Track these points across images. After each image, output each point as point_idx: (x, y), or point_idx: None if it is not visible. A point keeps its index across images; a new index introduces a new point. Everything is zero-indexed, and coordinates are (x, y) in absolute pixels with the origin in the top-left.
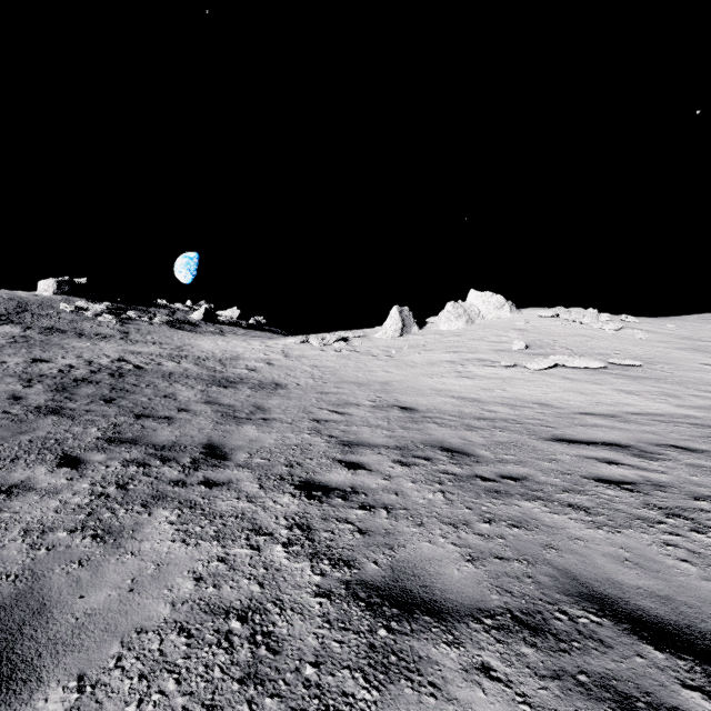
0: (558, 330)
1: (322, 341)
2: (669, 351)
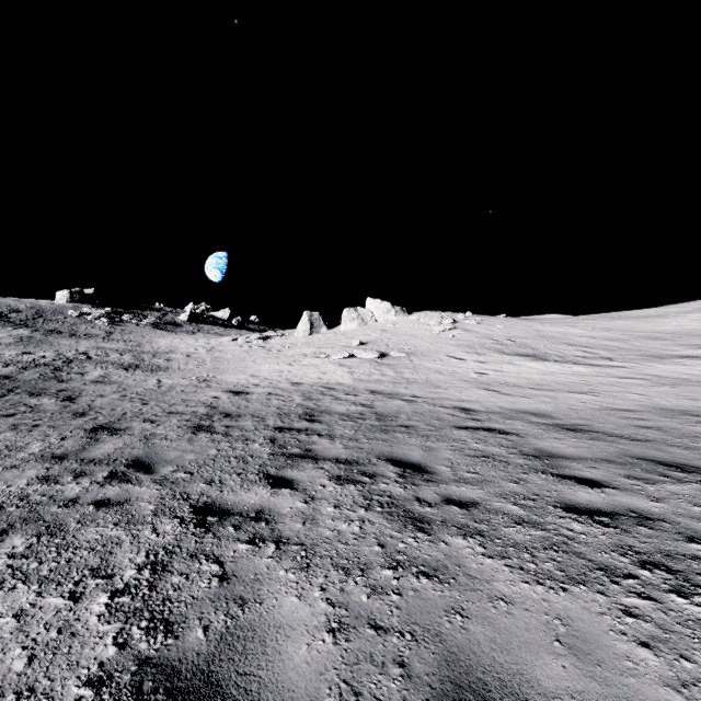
0: (404, 331)
1: (246, 339)
2: (446, 347)
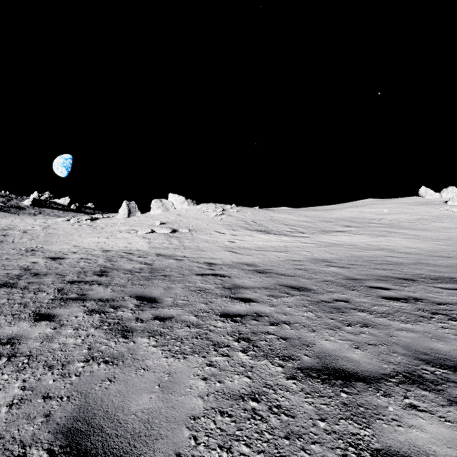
0: (192, 215)
1: (77, 220)
2: (215, 226)
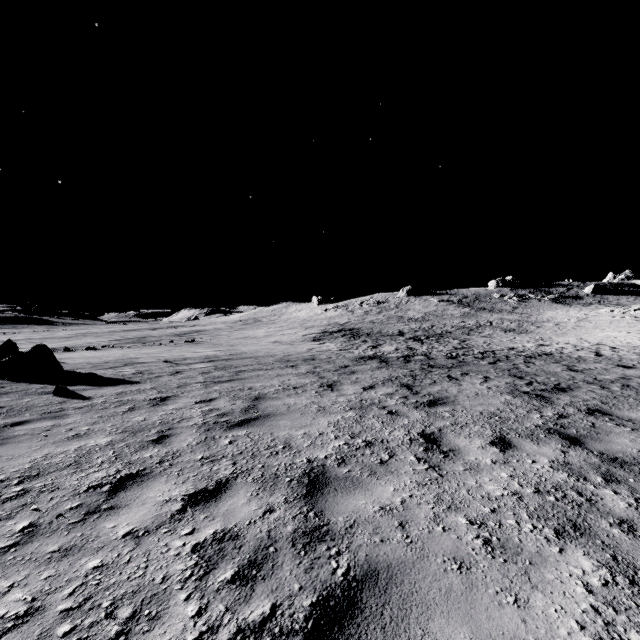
0: None
1: (622, 310)
2: None
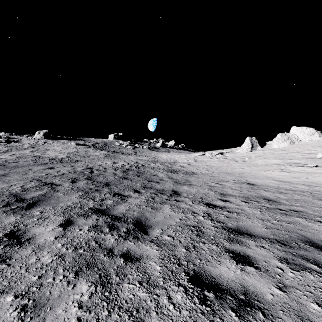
0: None
1: (211, 154)
2: None
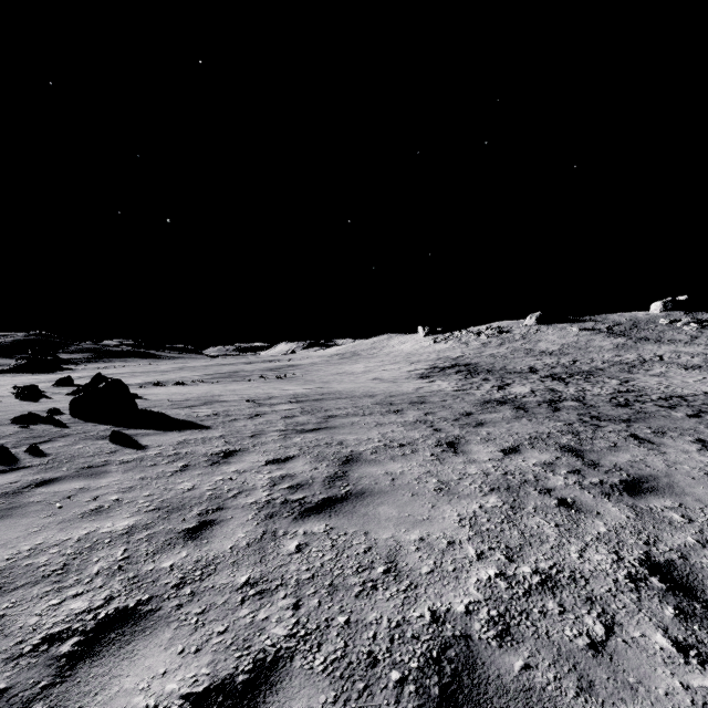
0: None
1: None
2: None
